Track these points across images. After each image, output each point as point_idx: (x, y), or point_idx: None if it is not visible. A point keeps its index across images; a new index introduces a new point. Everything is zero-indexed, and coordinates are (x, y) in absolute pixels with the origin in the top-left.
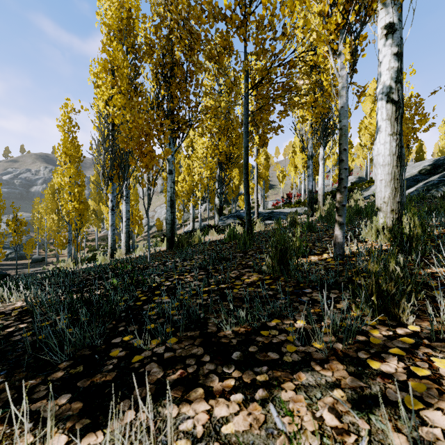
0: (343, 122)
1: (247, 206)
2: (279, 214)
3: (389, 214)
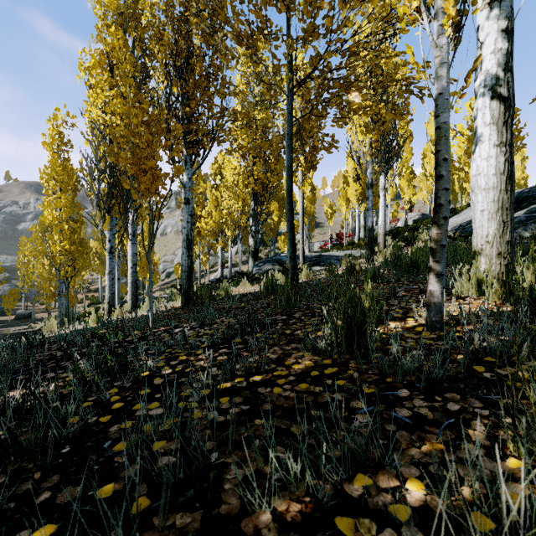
0: (442, 116)
1: (292, 247)
2: (329, 258)
3: (494, 259)
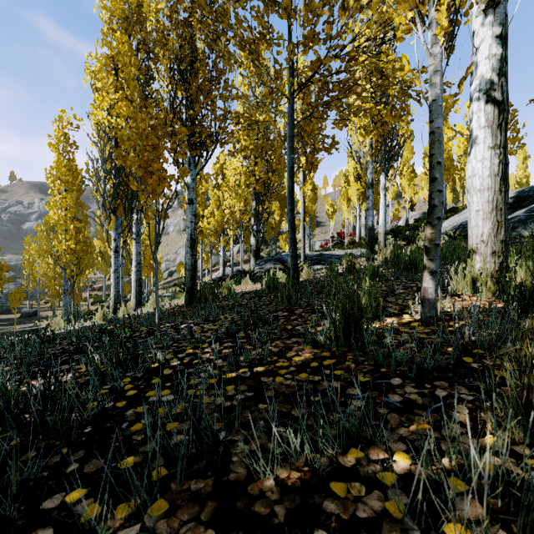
0: (436, 122)
1: (293, 246)
2: (330, 257)
3: (489, 258)
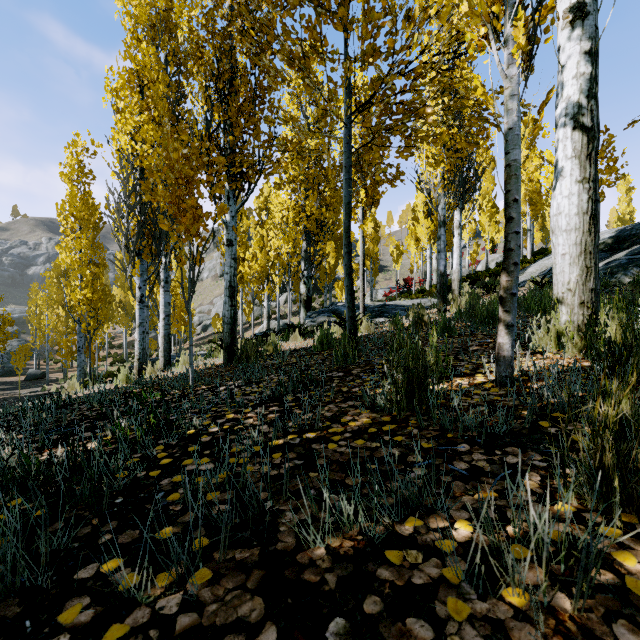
0: (512, 153)
1: (350, 295)
2: (394, 308)
3: (576, 309)
